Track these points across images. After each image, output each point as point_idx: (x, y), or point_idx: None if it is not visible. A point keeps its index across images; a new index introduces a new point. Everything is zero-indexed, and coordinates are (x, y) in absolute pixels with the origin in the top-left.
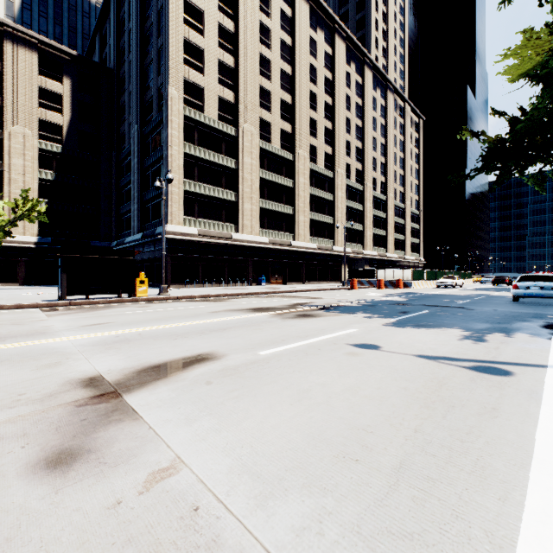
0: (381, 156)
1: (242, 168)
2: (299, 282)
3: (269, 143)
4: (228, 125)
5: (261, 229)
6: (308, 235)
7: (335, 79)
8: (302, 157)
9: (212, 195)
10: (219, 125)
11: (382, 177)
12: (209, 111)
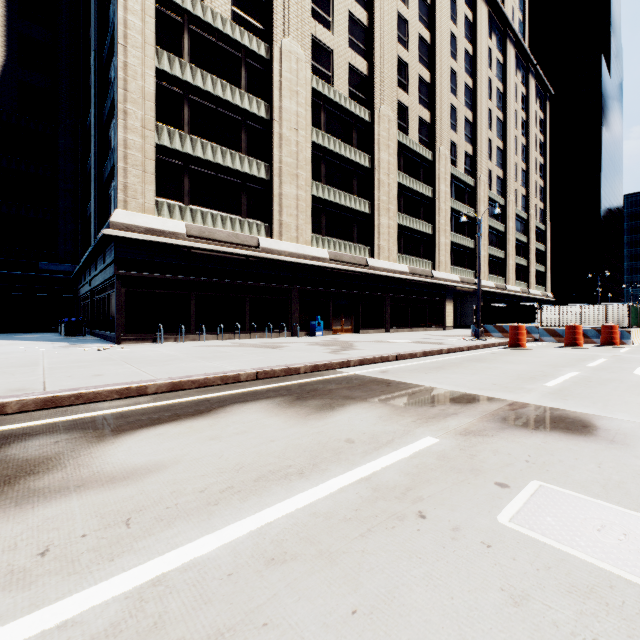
0: (498, 139)
1: (279, 119)
2: (380, 330)
3: (329, 85)
4: (252, 35)
5: (315, 235)
6: (395, 250)
7: (436, 2)
8: (386, 118)
9: (221, 163)
10: (233, 31)
11: (499, 170)
12: (214, 1)
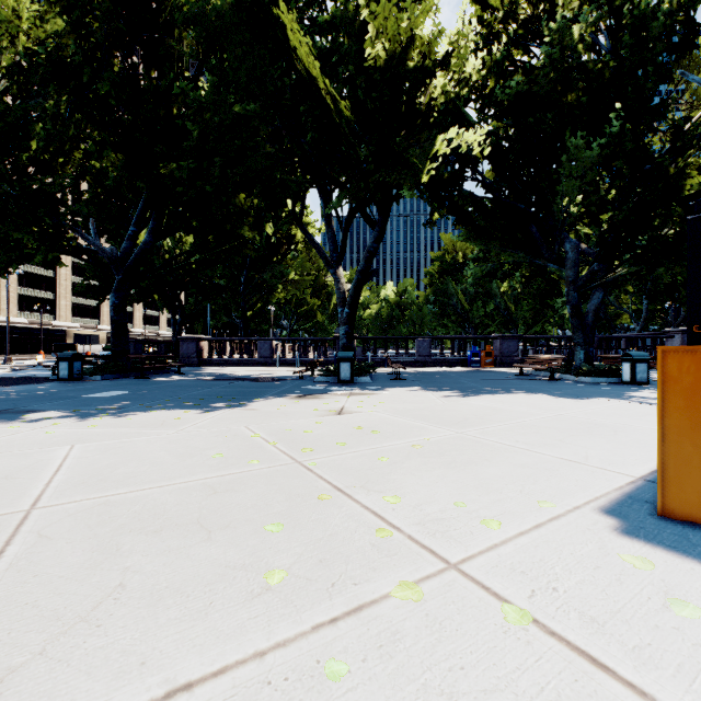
0: None
1: None
2: (1, 356)
3: None
4: None
5: None
6: (16, 310)
7: None
8: None
9: None
10: None
11: None
12: None
